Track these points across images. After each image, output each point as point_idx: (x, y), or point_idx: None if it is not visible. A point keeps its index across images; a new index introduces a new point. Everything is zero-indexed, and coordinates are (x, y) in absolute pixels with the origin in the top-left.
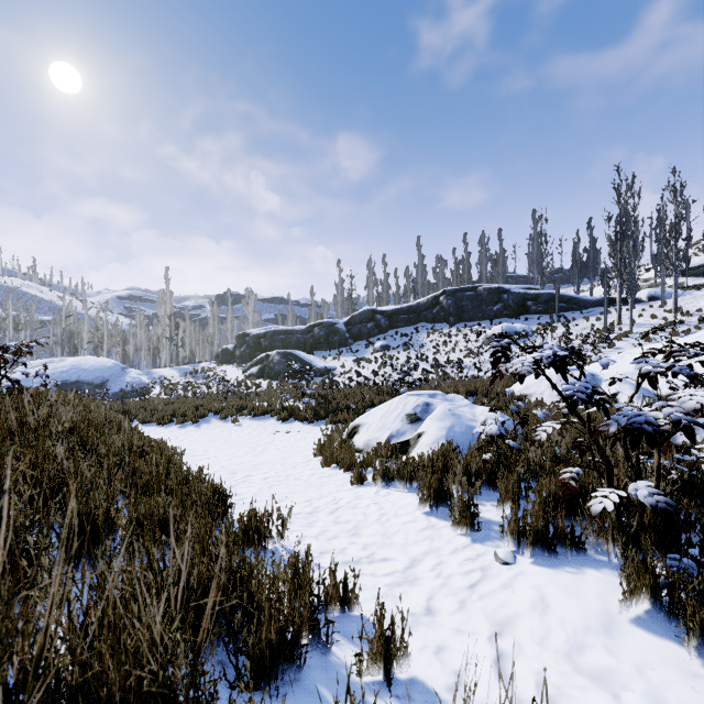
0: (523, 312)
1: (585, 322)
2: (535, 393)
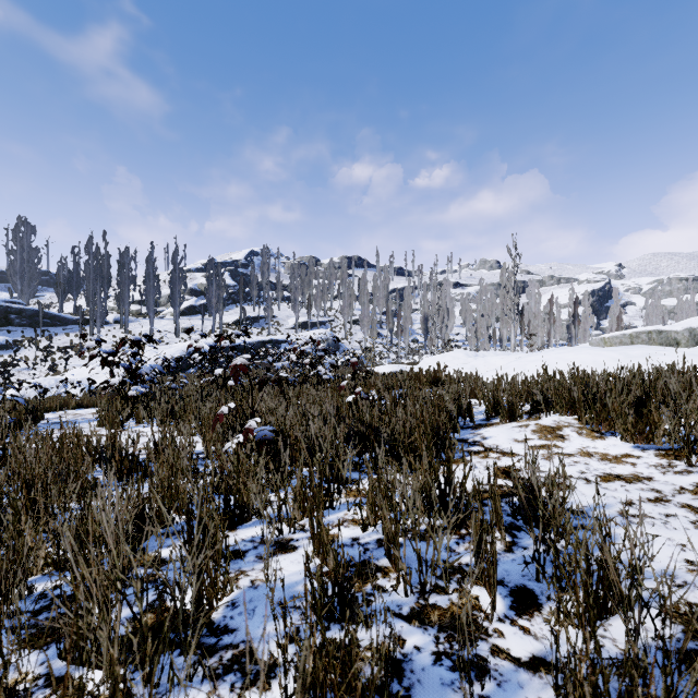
0: (6, 324)
1: (67, 338)
2: (23, 395)
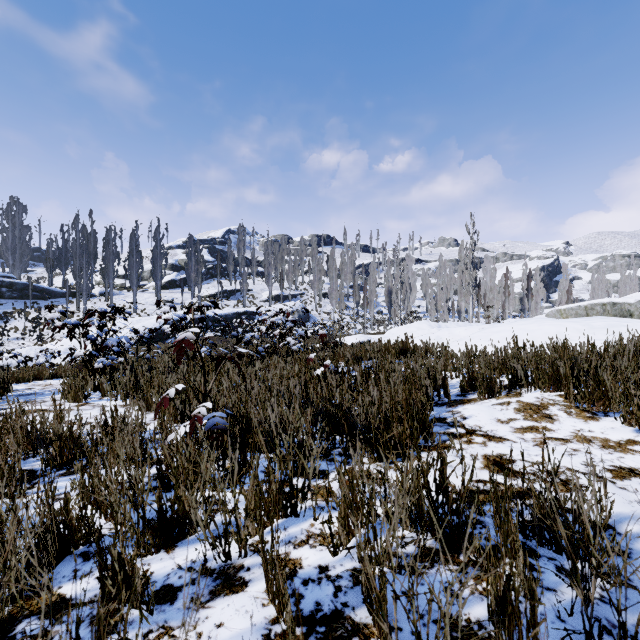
0: None
1: (55, 309)
2: (10, 364)
